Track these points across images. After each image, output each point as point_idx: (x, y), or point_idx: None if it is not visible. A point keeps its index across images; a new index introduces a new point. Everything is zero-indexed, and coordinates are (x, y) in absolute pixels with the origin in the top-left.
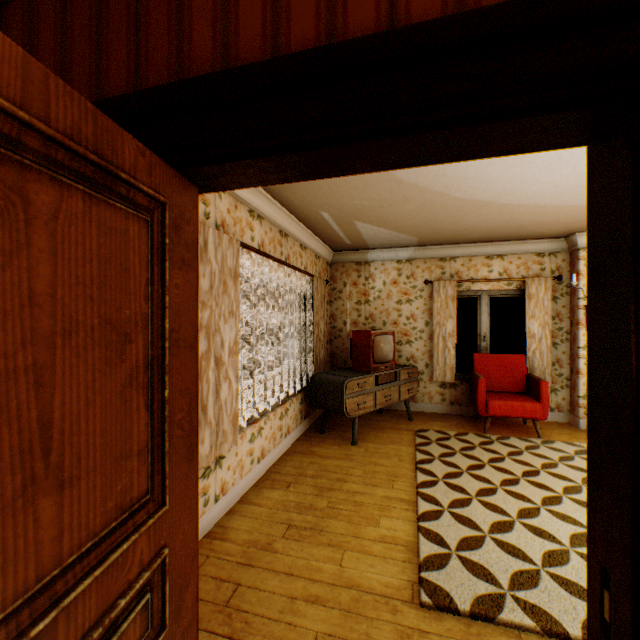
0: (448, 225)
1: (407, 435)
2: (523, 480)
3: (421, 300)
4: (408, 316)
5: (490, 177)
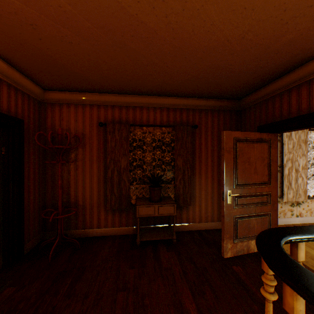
0: None
1: None
2: None
3: None
4: None
5: None
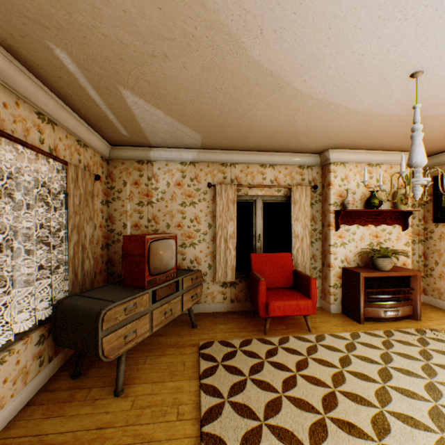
0: (234, 119)
1: (191, 355)
2: (329, 420)
3: (205, 203)
4: (192, 218)
5: (308, 11)
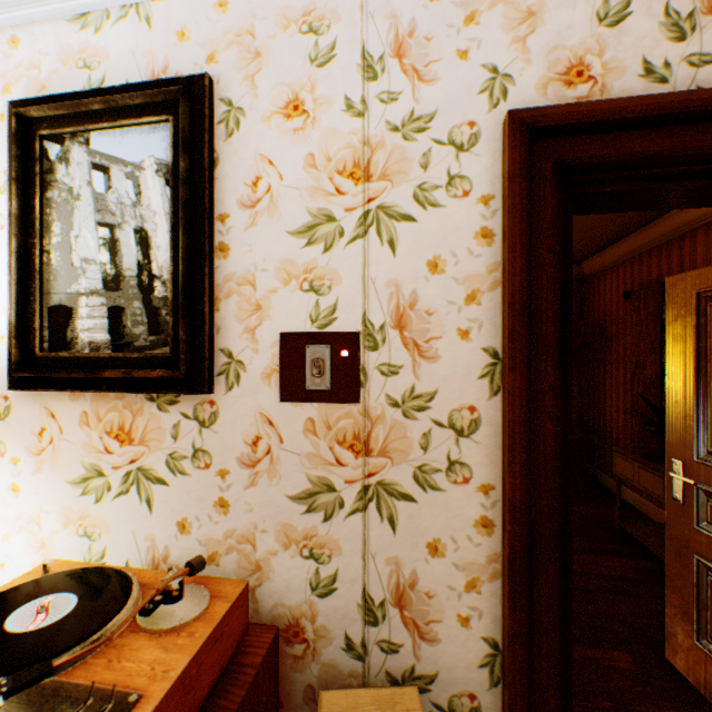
0: None
1: None
2: None
3: None
4: None
5: None
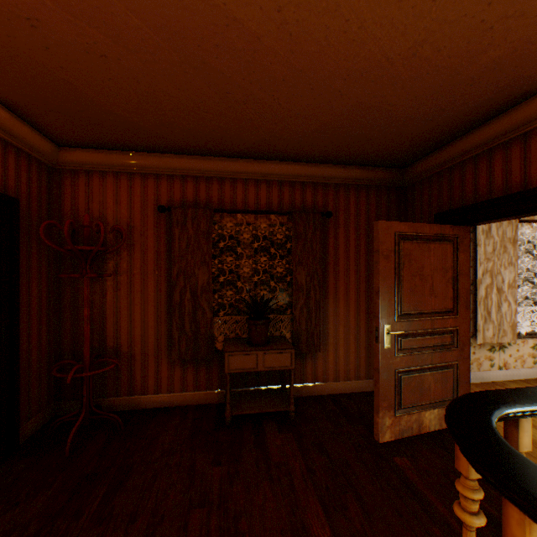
0: None
1: None
2: None
3: None
4: None
5: None
